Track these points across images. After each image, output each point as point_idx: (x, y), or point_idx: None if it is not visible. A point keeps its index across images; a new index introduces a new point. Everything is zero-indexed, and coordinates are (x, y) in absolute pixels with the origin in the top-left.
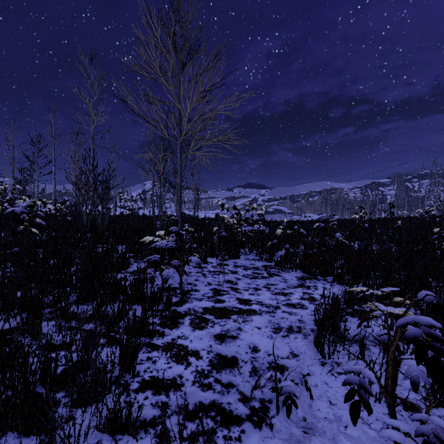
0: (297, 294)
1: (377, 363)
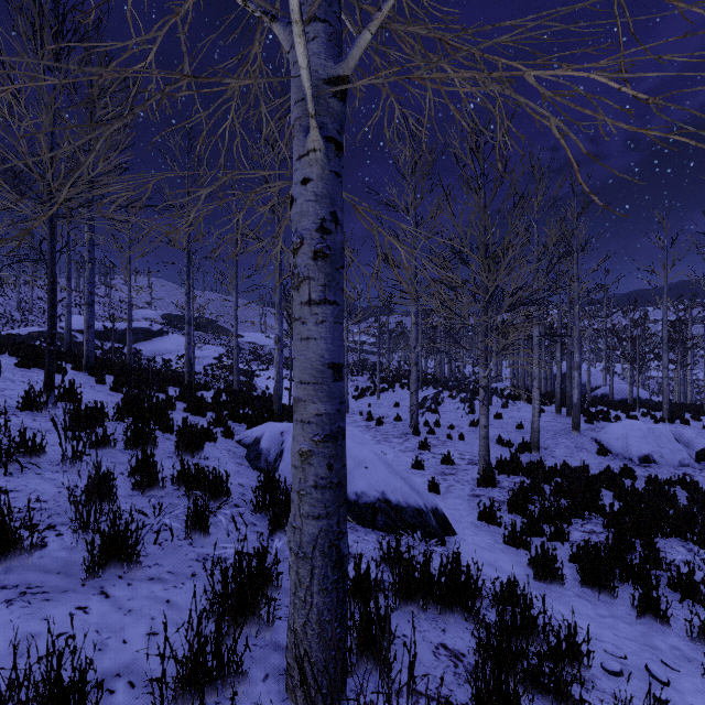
0: None
1: None
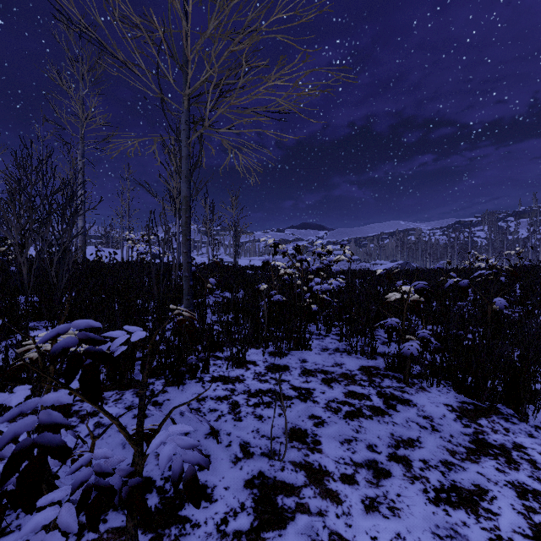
0: (503, 499)
1: None
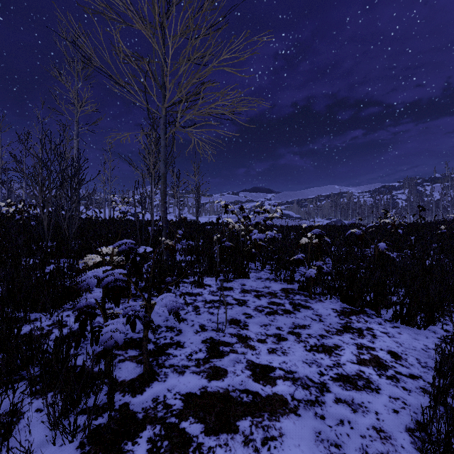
0: (348, 349)
1: None
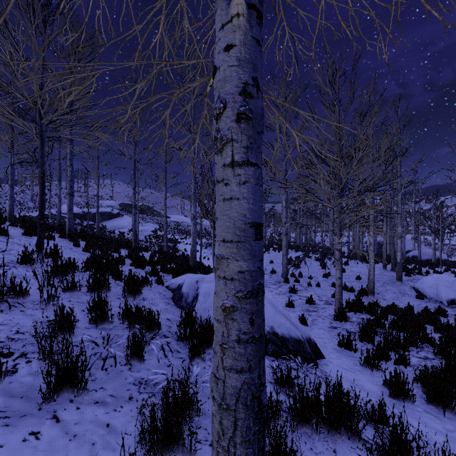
0: None
1: None
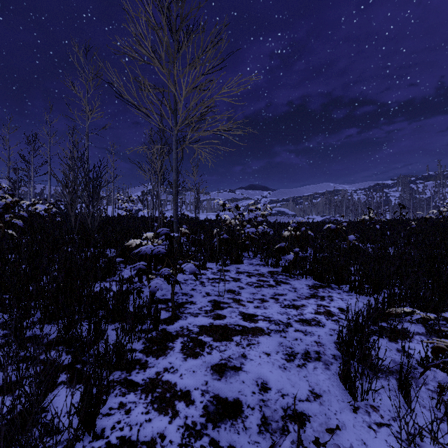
0: (310, 307)
1: (424, 407)
